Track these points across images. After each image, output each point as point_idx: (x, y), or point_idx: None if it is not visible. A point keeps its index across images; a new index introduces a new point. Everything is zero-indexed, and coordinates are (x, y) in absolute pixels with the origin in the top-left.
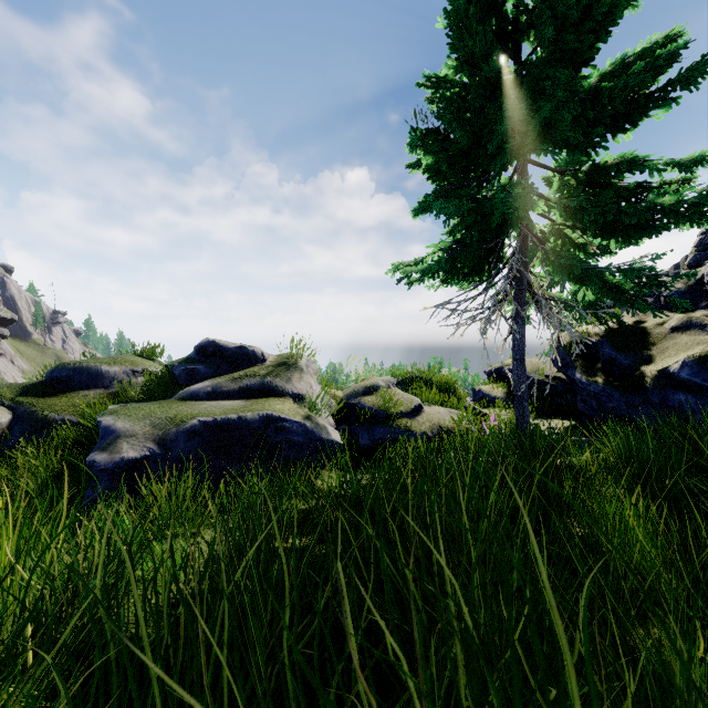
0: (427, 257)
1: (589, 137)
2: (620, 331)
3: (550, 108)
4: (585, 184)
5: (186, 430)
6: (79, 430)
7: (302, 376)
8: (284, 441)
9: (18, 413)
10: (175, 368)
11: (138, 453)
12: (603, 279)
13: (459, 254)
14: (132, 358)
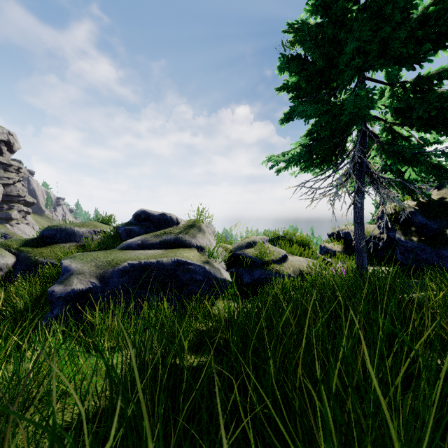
0: (291, 151)
1: (417, 54)
2: (428, 204)
3: (389, 29)
4: (412, 91)
5: (119, 270)
6: (57, 269)
7: (203, 234)
8: (190, 279)
9: (19, 257)
10: (119, 229)
11: (84, 285)
12: (428, 160)
13: (315, 147)
14: (94, 223)
